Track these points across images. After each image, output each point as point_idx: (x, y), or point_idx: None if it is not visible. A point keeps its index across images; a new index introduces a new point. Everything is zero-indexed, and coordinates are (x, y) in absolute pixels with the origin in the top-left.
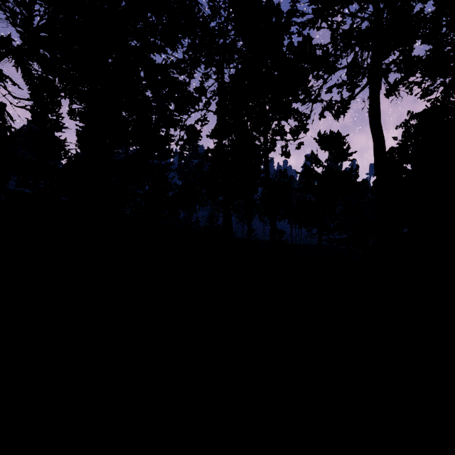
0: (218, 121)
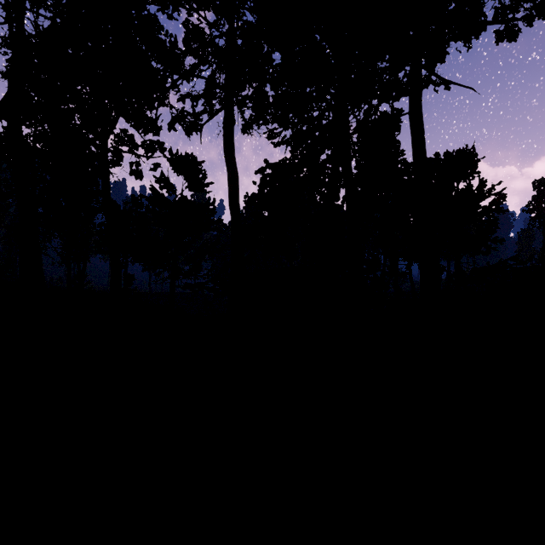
0: (10, 90)
